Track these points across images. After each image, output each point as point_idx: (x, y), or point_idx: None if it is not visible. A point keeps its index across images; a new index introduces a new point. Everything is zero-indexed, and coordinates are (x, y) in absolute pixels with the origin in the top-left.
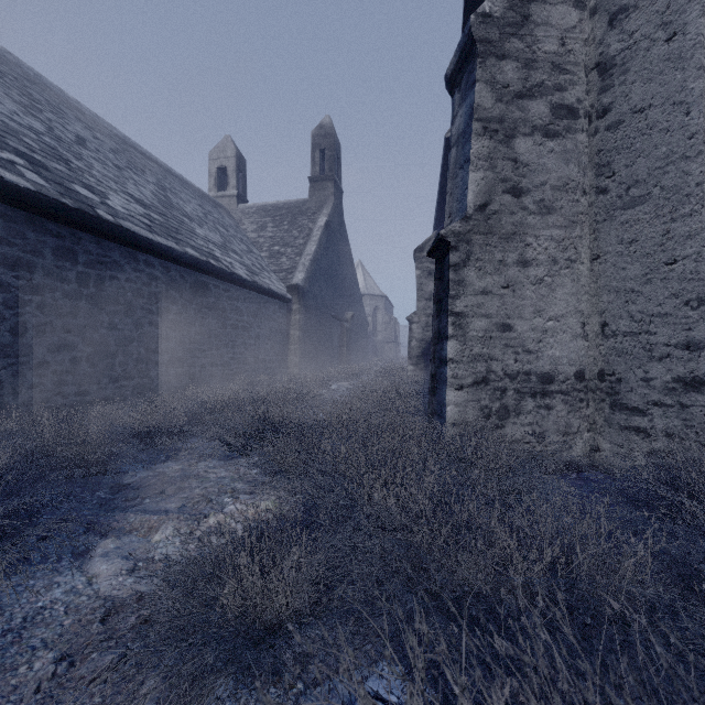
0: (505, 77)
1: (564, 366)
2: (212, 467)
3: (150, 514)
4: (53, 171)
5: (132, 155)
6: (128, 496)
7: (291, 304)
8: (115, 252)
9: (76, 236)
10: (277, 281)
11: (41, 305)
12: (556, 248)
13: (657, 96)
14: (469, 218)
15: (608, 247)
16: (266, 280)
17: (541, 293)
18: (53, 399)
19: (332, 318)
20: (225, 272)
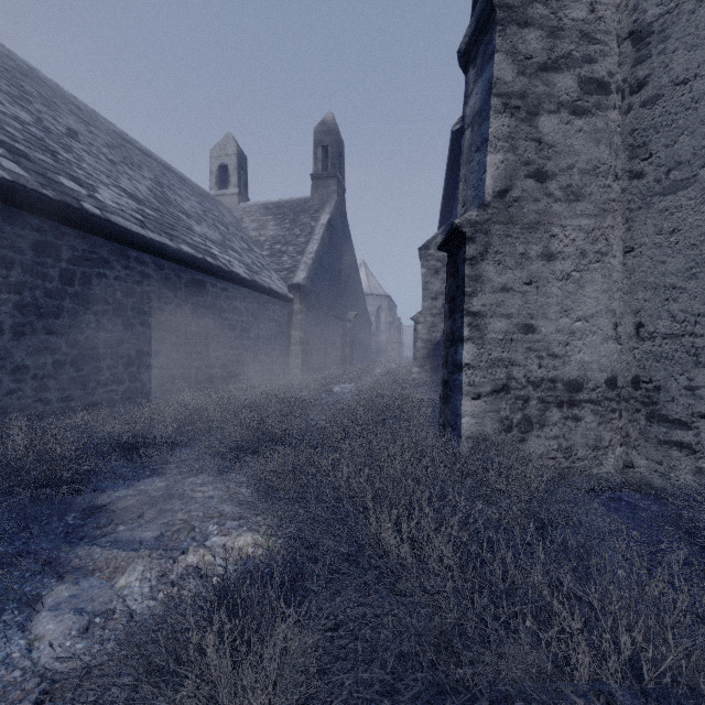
0: (527, 47)
1: (594, 372)
2: (199, 484)
3: (119, 549)
4: (36, 161)
5: (129, 151)
6: (100, 521)
7: (292, 304)
8: (103, 248)
9: (59, 230)
10: (278, 280)
11: (19, 305)
12: (585, 239)
13: (704, 64)
14: (488, 206)
15: (644, 238)
16: (266, 279)
17: (568, 290)
18: (33, 406)
19: (334, 318)
20: (222, 270)
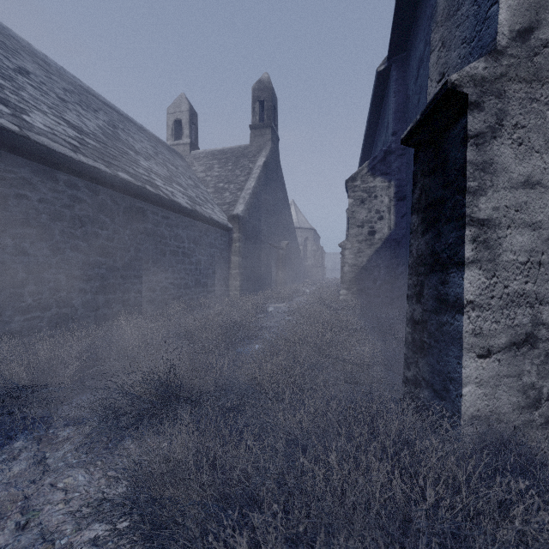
0: None
1: None
2: (69, 471)
3: None
4: None
5: (90, 100)
6: None
7: (232, 233)
8: (23, 168)
9: None
10: (219, 212)
11: None
12: None
13: None
14: (501, 53)
15: None
16: (208, 210)
17: None
18: None
19: (269, 246)
20: (162, 199)
